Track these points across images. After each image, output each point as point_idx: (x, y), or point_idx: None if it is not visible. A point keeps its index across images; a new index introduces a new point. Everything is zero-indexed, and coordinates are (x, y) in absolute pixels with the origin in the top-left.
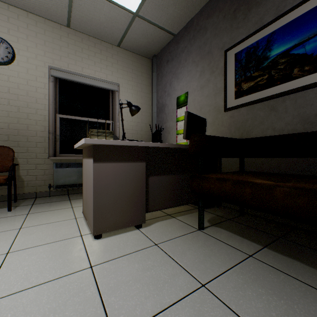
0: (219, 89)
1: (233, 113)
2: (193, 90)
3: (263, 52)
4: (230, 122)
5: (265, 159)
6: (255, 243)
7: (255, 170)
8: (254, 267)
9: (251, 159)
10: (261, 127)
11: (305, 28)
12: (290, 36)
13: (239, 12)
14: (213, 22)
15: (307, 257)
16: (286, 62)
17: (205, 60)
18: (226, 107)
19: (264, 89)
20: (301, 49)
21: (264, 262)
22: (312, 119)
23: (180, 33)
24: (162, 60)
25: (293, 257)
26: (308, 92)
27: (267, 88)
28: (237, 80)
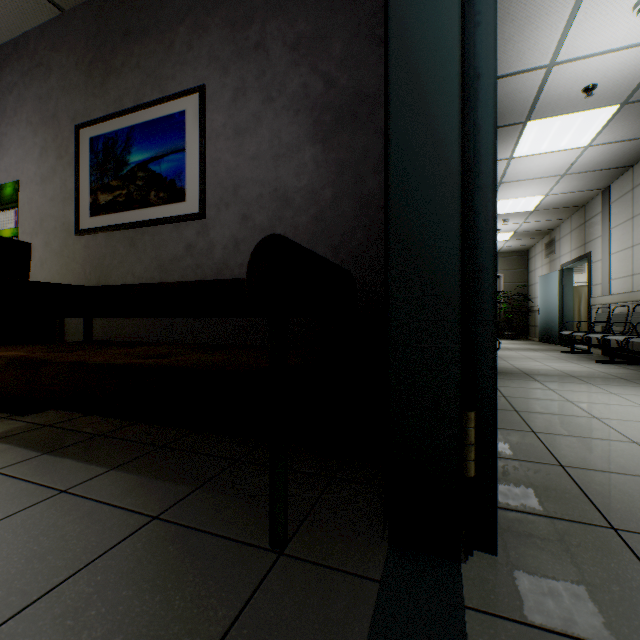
0: (70, 192)
1: (89, 241)
2: (30, 181)
3: (123, 152)
4: (85, 256)
5: (126, 321)
6: (37, 452)
7: (116, 338)
8: None
9: (111, 320)
10: (121, 270)
11: (161, 139)
12: (148, 143)
13: (97, 70)
14: (61, 63)
15: (98, 451)
16: (145, 179)
17: (50, 128)
18: (79, 228)
19: (124, 211)
20: (158, 166)
21: (5, 474)
22: (167, 266)
23: (5, 49)
24: None
25: (74, 456)
26: (164, 228)
27: (127, 211)
28: (93, 185)
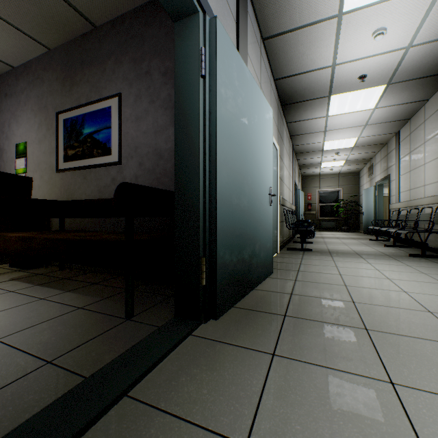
0: (53, 148)
1: (63, 175)
2: (33, 142)
3: (80, 128)
4: (61, 184)
5: (82, 219)
6: (33, 285)
7: (77, 228)
8: (3, 296)
9: (74, 219)
10: (80, 191)
11: (99, 121)
12: (93, 123)
13: (67, 82)
14: (49, 78)
15: (63, 285)
16: (91, 142)
17: (43, 113)
18: (58, 169)
19: (81, 160)
20: (98, 136)
21: (17, 292)
22: (103, 189)
23: (20, 69)
24: (0, 90)
25: (50, 286)
26: (101, 169)
27: (82, 160)
28: (65, 145)
